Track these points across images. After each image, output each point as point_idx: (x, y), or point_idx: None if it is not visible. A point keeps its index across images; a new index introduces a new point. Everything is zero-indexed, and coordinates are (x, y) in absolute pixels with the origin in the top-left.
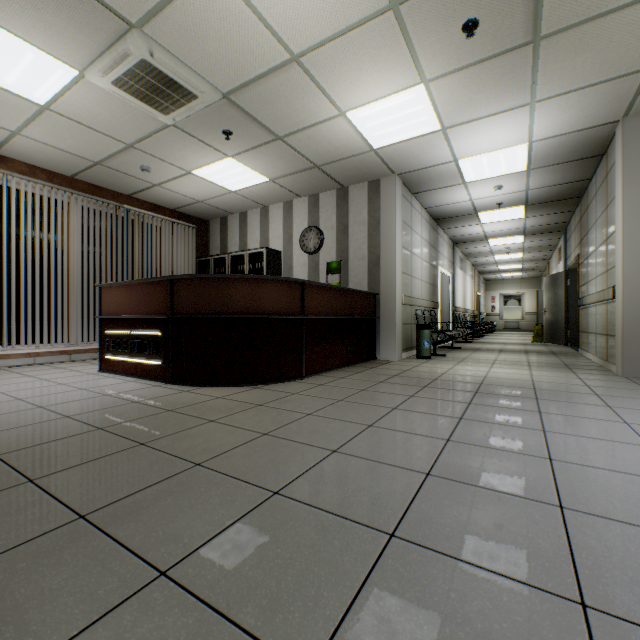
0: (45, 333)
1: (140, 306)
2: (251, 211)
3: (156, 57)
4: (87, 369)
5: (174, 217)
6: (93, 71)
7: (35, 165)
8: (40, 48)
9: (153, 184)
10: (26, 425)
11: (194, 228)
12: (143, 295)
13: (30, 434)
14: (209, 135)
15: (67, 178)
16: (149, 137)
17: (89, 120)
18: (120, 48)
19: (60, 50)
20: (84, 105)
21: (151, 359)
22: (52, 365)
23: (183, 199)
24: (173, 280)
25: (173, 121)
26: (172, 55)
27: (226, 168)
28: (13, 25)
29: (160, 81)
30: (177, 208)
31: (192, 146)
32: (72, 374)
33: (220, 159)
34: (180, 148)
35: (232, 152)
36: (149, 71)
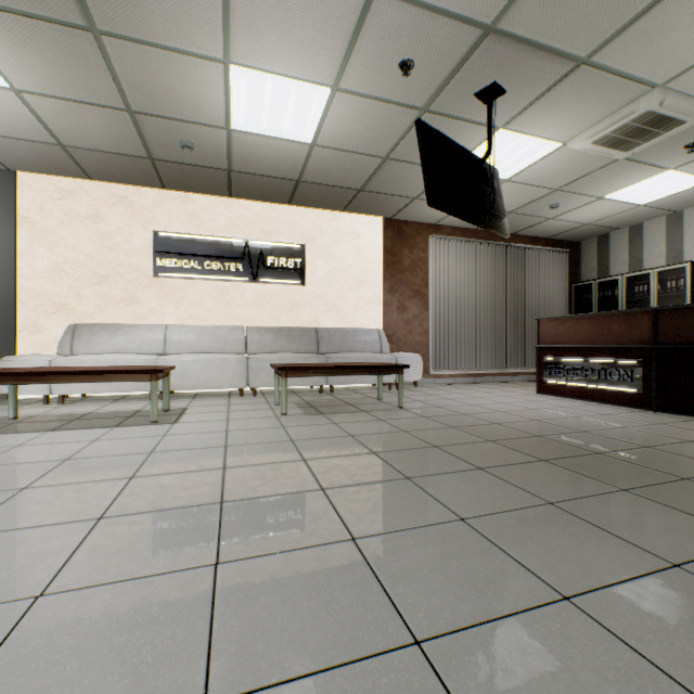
0: (461, 359)
1: (598, 336)
2: (648, 221)
3: (663, 104)
4: (514, 390)
5: (546, 245)
6: (579, 139)
7: (455, 226)
8: (543, 138)
9: (546, 218)
10: (603, 429)
11: (566, 253)
12: (603, 326)
13: (629, 436)
14: (661, 155)
15: (472, 231)
16: (583, 177)
17: (535, 179)
18: (626, 111)
19: (560, 133)
20: (542, 168)
21: (618, 386)
22: (473, 385)
23: (567, 226)
24: (655, 311)
25: (629, 155)
26: (680, 95)
27: (653, 182)
28: (537, 129)
29: (648, 123)
30: (551, 236)
31: (627, 172)
32: (515, 393)
33: (653, 175)
34: (610, 177)
35: (678, 164)
36: (643, 119)
